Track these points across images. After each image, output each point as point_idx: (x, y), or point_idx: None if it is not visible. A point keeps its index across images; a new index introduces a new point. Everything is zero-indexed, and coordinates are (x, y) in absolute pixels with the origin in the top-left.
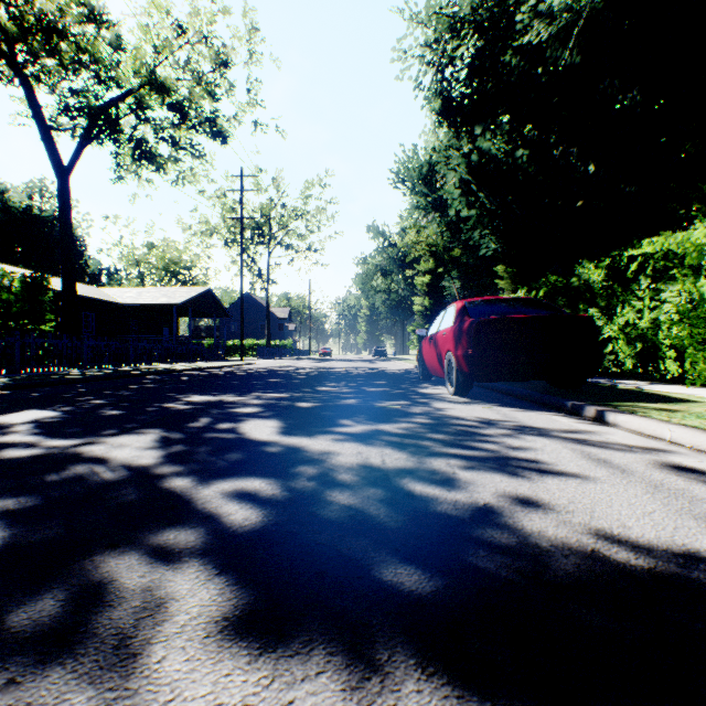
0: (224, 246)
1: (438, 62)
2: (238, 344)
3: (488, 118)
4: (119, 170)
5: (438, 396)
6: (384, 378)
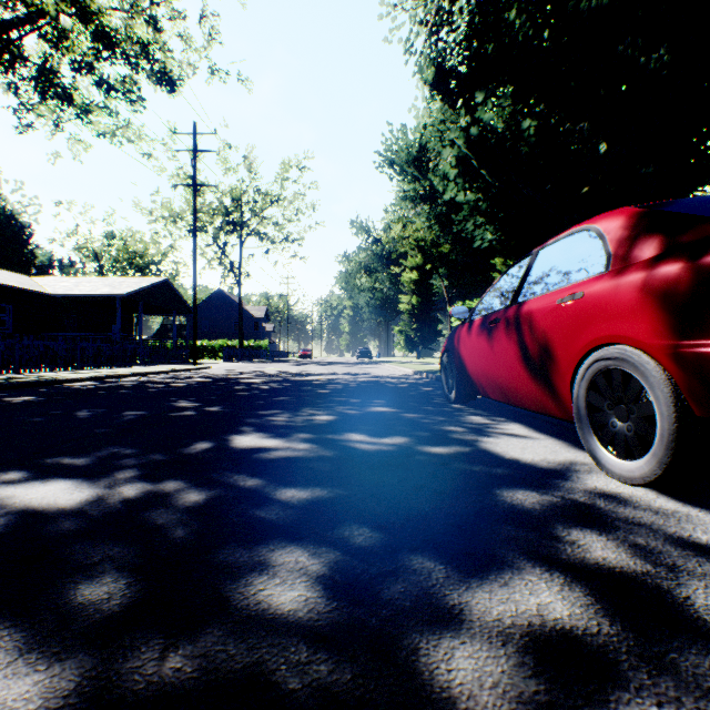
0: (188, 233)
1: (432, 21)
2: (207, 345)
3: (488, 88)
4: (21, 110)
5: (596, 493)
6: (383, 398)
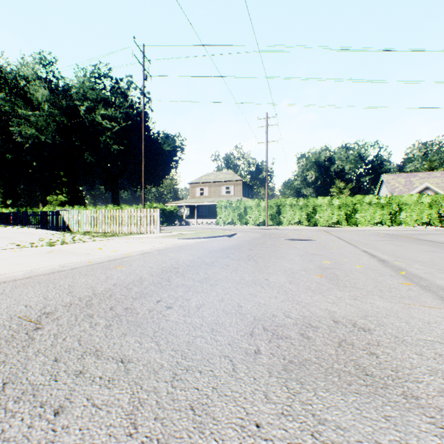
0: None
1: None
2: None
3: None
4: None
5: None
6: None
